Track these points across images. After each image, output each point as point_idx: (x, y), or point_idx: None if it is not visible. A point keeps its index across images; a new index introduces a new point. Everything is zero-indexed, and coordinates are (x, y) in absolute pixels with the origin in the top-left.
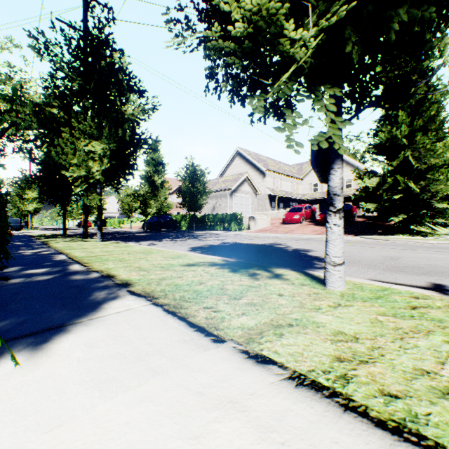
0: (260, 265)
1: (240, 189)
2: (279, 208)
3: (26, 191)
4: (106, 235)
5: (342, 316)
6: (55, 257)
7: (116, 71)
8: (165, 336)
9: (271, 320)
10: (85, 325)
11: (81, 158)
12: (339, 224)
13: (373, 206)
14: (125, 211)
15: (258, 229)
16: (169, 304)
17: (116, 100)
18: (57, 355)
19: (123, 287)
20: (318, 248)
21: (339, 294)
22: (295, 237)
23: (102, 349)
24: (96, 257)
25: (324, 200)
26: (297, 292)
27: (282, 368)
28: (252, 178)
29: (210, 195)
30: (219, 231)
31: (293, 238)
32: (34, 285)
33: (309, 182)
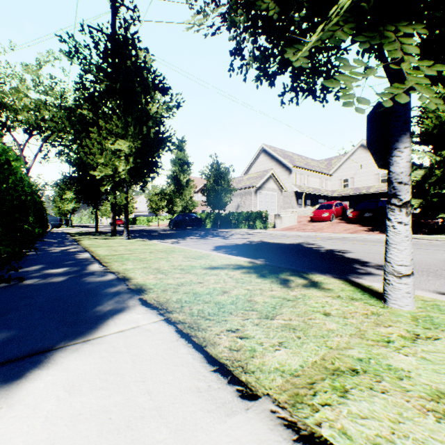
0: (293, 269)
1: (265, 187)
2: (306, 206)
3: (65, 191)
4: (135, 232)
5: (430, 359)
6: (79, 255)
7: (140, 70)
8: (173, 379)
9: (323, 358)
10: (76, 351)
11: (107, 157)
12: (406, 222)
13: (417, 202)
14: (152, 210)
15: (284, 227)
16: (184, 322)
17: (141, 99)
18: (22, 404)
19: (135, 294)
20: (355, 248)
21: (410, 316)
22: (326, 236)
23: (83, 399)
24: (118, 255)
25: (356, 196)
26: (347, 310)
27: None
28: (278, 175)
29: (235, 193)
30: (243, 229)
31: (324, 237)
32: (44, 288)
33: (339, 177)
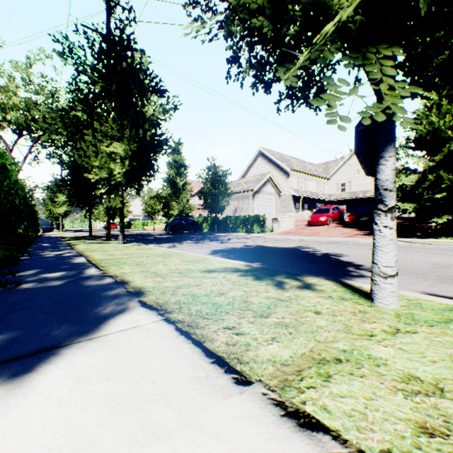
0: (288, 272)
1: (263, 190)
2: (304, 210)
3: (57, 194)
4: (130, 237)
5: (406, 349)
6: (75, 260)
7: (136, 72)
8: (174, 369)
9: (311, 350)
10: (81, 348)
11: (102, 160)
12: (391, 226)
13: (411, 206)
14: (148, 213)
15: (282, 231)
16: (183, 321)
17: (137, 101)
18: (36, 393)
19: (134, 296)
20: (350, 252)
21: (393, 313)
22: (323, 240)
23: (93, 387)
24: (114, 260)
25: (353, 200)
26: (337, 309)
27: (339, 442)
28: (276, 179)
29: (232, 196)
30: (241, 234)
31: (320, 241)
32: (43, 292)
33: (336, 181)
